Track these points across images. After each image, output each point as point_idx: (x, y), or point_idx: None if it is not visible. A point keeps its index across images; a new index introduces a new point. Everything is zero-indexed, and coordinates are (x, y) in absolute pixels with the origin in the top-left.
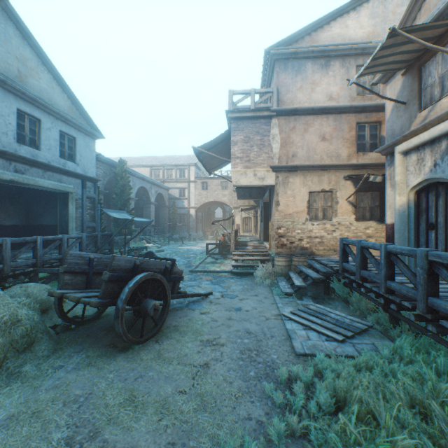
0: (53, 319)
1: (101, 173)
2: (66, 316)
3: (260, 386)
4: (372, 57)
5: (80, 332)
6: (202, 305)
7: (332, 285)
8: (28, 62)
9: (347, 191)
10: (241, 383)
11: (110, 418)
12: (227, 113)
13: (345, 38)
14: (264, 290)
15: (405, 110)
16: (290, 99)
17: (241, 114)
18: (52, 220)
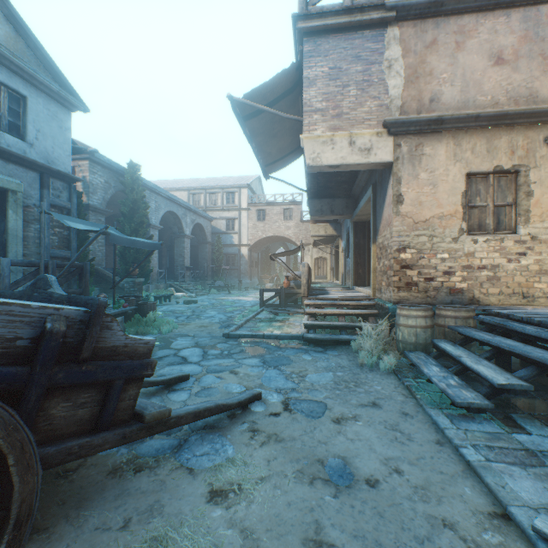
0: None
1: (101, 182)
2: None
3: None
4: None
5: None
6: (224, 448)
7: None
8: None
9: None
10: None
11: None
12: (296, 20)
13: None
14: (389, 385)
15: None
16: None
17: (324, 20)
18: None
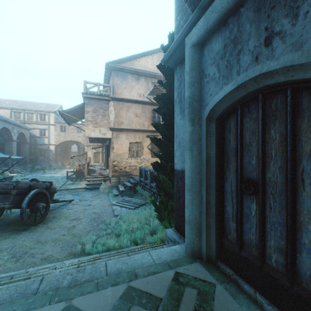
0: None
1: None
2: None
3: (98, 227)
4: (150, 91)
5: None
6: (68, 206)
7: (137, 188)
8: None
9: (148, 143)
10: (90, 228)
11: (31, 248)
12: (83, 93)
13: (147, 67)
14: (105, 195)
15: None
16: (120, 92)
17: (92, 96)
18: None
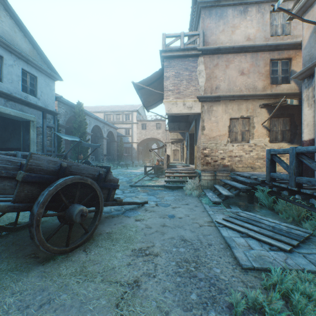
0: None
1: (63, 112)
2: None
3: None
4: None
5: (7, 240)
6: (137, 212)
7: (258, 194)
8: None
9: (262, 117)
10: (180, 315)
11: None
12: (161, 52)
13: None
14: (194, 200)
15: None
16: (213, 40)
17: (173, 53)
18: (17, 144)
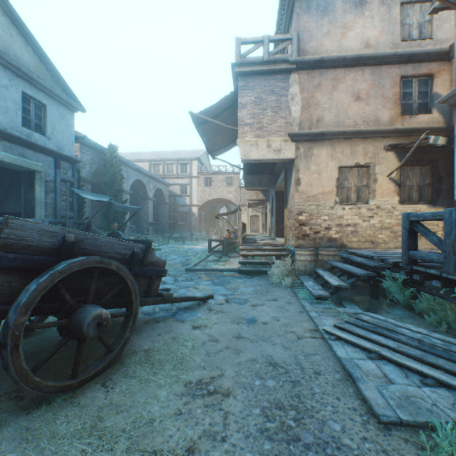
0: None
1: (88, 159)
2: None
3: None
4: None
5: None
6: (197, 314)
7: (388, 284)
8: None
9: (389, 165)
10: None
11: None
12: (234, 66)
13: None
14: (285, 292)
15: None
16: (314, 47)
17: (252, 68)
18: (16, 206)
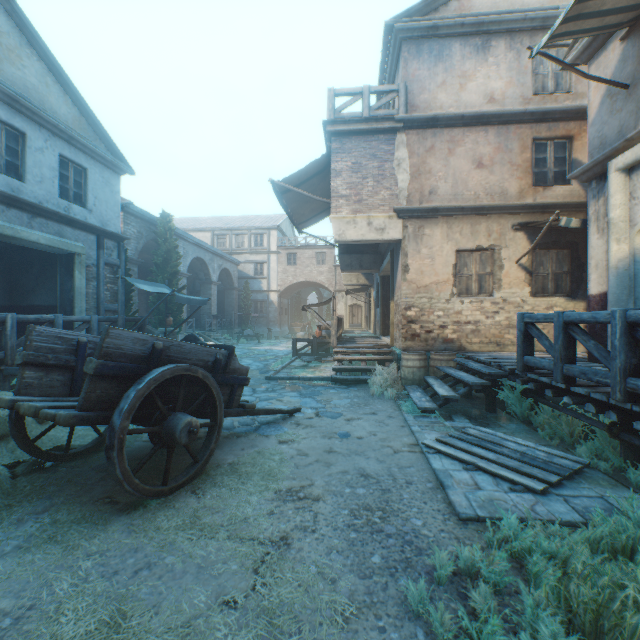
0: (16, 452)
1: (134, 232)
2: (31, 445)
3: (395, 590)
4: None
5: (56, 475)
6: (283, 429)
7: (504, 395)
8: (2, 37)
9: (518, 248)
10: (354, 583)
11: None
12: (326, 124)
13: (514, 2)
14: (387, 405)
15: (628, 97)
16: (425, 101)
17: (348, 126)
18: (49, 298)
